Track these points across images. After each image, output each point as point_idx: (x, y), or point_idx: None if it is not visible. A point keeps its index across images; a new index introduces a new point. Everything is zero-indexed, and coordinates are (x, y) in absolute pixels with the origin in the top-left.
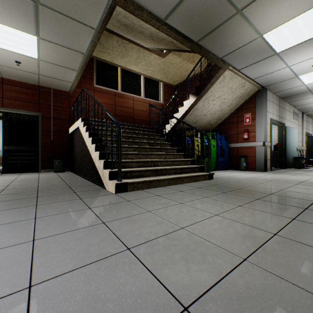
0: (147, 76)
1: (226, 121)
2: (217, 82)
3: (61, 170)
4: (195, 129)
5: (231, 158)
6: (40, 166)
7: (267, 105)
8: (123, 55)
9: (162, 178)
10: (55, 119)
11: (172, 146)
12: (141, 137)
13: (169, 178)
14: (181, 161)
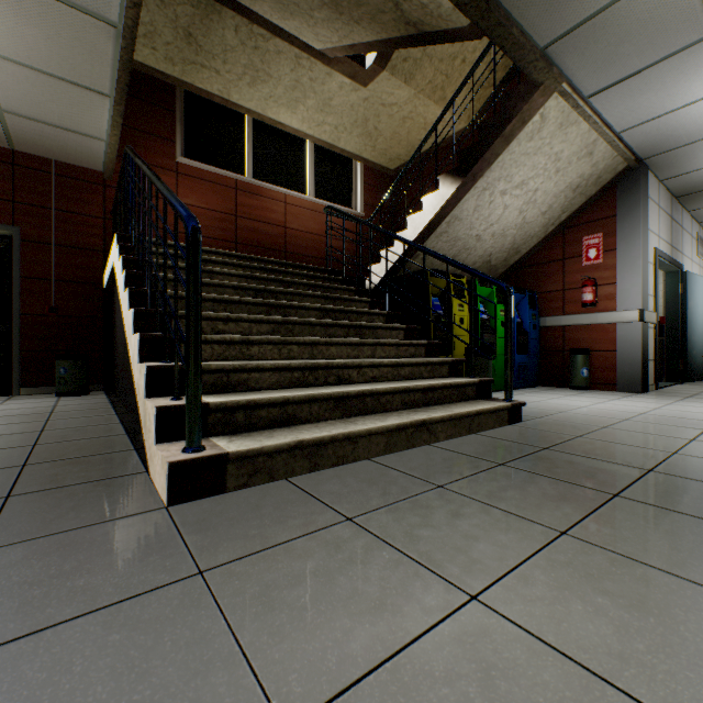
0: (322, 143)
1: (532, 258)
2: (523, 136)
3: (75, 390)
4: (462, 268)
5: (545, 355)
6: (16, 377)
7: (648, 213)
8: (255, 75)
9: (365, 428)
10: (63, 246)
11: (392, 321)
12: (299, 294)
13: (389, 427)
14: (421, 364)
